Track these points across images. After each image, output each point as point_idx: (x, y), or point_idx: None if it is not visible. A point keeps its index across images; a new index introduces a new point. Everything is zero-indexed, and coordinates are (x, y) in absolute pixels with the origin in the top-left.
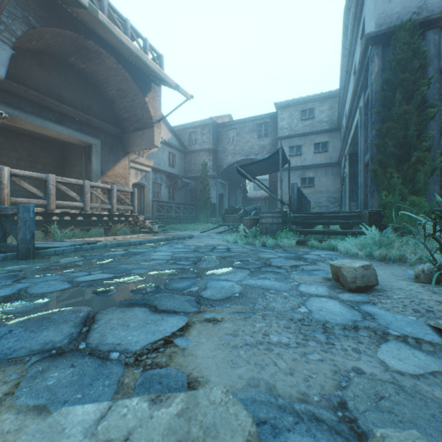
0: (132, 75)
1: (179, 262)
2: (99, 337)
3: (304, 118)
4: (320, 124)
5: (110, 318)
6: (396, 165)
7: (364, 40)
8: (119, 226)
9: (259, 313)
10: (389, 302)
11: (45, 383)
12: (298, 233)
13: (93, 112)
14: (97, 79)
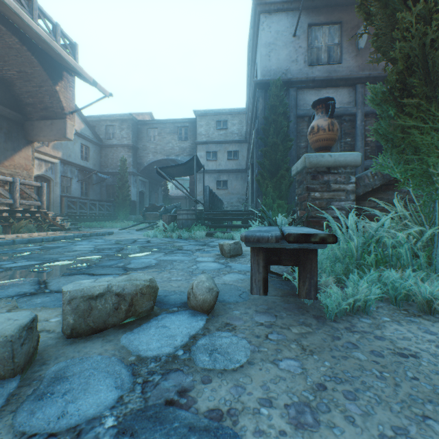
0: (40, 60)
1: (104, 251)
2: (57, 287)
3: (219, 128)
4: (232, 135)
5: (59, 280)
6: (271, 178)
7: (254, 84)
8: (23, 223)
9: (167, 271)
10: (244, 260)
11: (35, 302)
12: (209, 227)
13: None
14: None
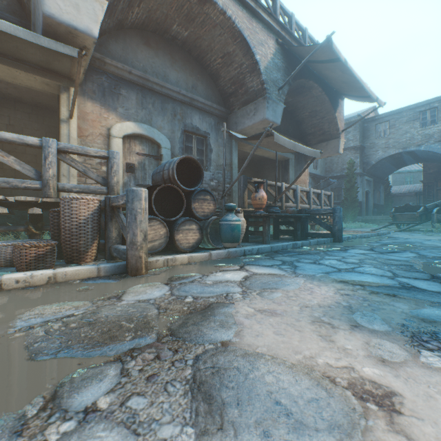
0: (329, 97)
1: None
2: None
3: None
4: None
5: None
6: None
7: None
8: None
9: None
10: None
11: None
12: None
13: (289, 133)
14: (295, 107)
